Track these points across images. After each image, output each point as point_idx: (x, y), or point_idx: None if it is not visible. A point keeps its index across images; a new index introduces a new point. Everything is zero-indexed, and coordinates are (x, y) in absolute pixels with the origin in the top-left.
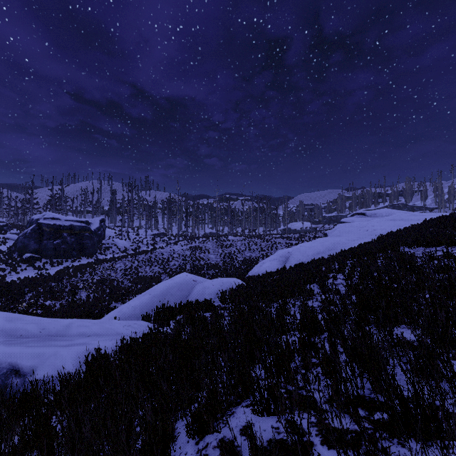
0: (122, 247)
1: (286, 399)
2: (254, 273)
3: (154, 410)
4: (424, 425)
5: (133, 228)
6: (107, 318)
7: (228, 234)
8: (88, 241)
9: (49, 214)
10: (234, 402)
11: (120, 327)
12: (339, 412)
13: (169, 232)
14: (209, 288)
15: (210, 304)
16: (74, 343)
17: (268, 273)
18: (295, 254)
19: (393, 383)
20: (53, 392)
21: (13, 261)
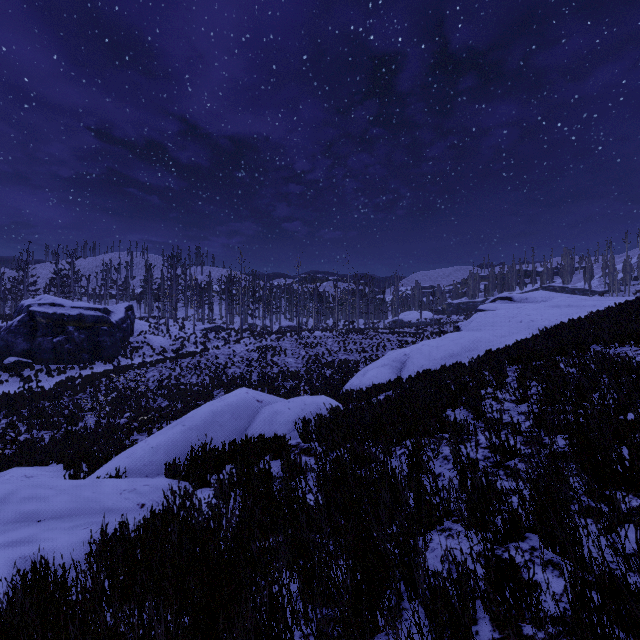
0: (159, 347)
1: None
2: (353, 386)
3: None
4: None
5: (177, 319)
6: (106, 468)
7: (314, 327)
8: (107, 338)
9: (47, 298)
10: None
11: (114, 495)
12: None
13: (230, 326)
14: (282, 414)
15: (283, 445)
16: (1, 540)
17: (376, 387)
18: (415, 357)
19: None
20: None
21: None
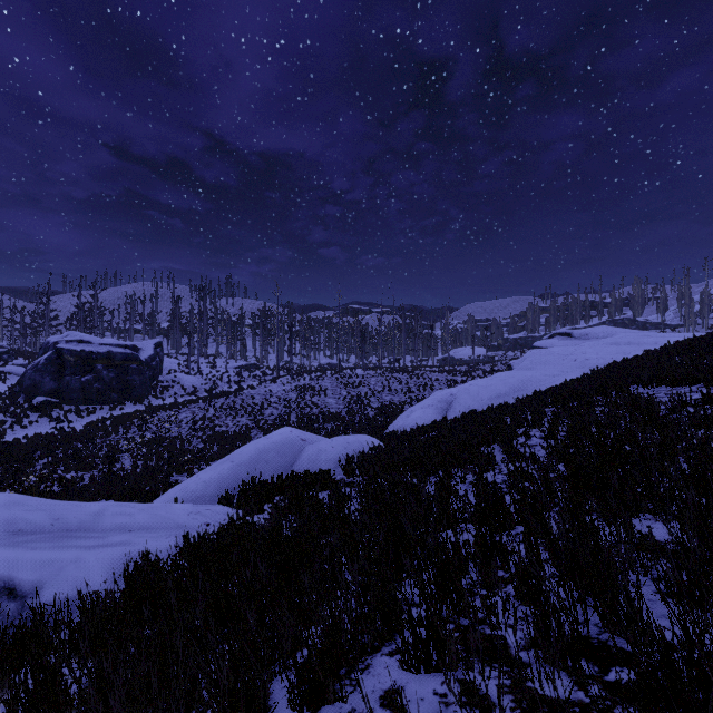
0: (190, 387)
1: (456, 641)
2: (397, 427)
3: (234, 664)
4: (703, 697)
5: (207, 356)
6: (163, 499)
7: (356, 365)
8: (136, 377)
9: (74, 335)
10: (370, 646)
11: (183, 515)
12: (553, 672)
13: (264, 363)
14: (326, 452)
15: (328, 478)
16: (107, 542)
17: (420, 428)
18: (462, 398)
19: (640, 617)
20: (68, 627)
21: (17, 409)
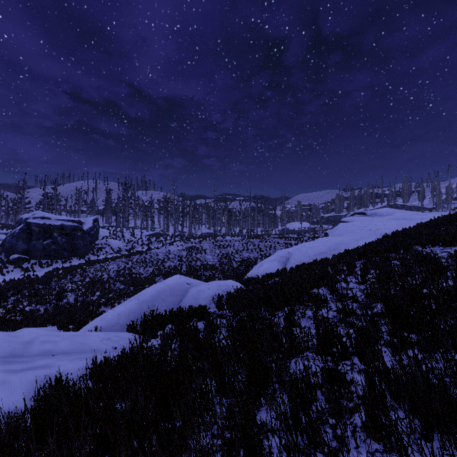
0: (116, 248)
1: None
2: (252, 274)
3: None
4: None
5: (128, 228)
6: (88, 327)
7: (225, 234)
8: (80, 241)
9: (39, 213)
10: None
11: (97, 341)
12: None
13: (166, 232)
14: (204, 292)
15: (205, 311)
16: (32, 365)
17: (268, 275)
18: (296, 255)
19: None
20: None
21: None
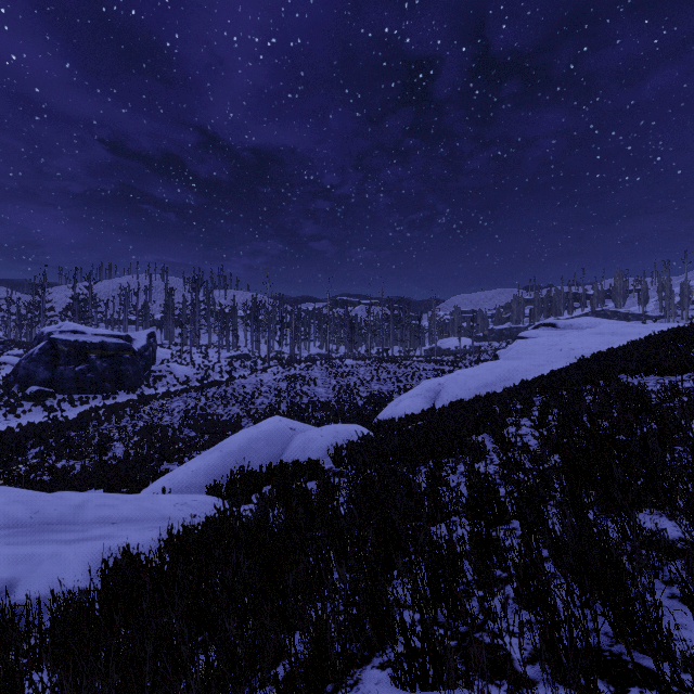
0: (182, 376)
1: (453, 652)
2: (385, 416)
3: (207, 684)
4: None
5: (200, 347)
6: (151, 489)
7: (345, 355)
8: (129, 366)
9: (68, 325)
10: (359, 658)
11: (169, 506)
12: None
13: (255, 353)
14: (315, 441)
15: (317, 467)
16: (88, 535)
17: (409, 417)
18: (449, 387)
19: (660, 630)
20: (38, 630)
21: (11, 398)
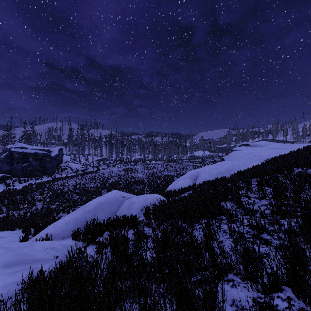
0: (75, 169)
1: None
2: (171, 188)
3: None
4: None
5: (84, 155)
6: (42, 233)
7: (151, 159)
8: (49, 164)
9: (19, 144)
10: None
11: (41, 251)
12: None
13: (110, 158)
14: (135, 204)
15: (135, 221)
16: None
17: (183, 189)
18: (202, 174)
19: None
20: None
21: None
